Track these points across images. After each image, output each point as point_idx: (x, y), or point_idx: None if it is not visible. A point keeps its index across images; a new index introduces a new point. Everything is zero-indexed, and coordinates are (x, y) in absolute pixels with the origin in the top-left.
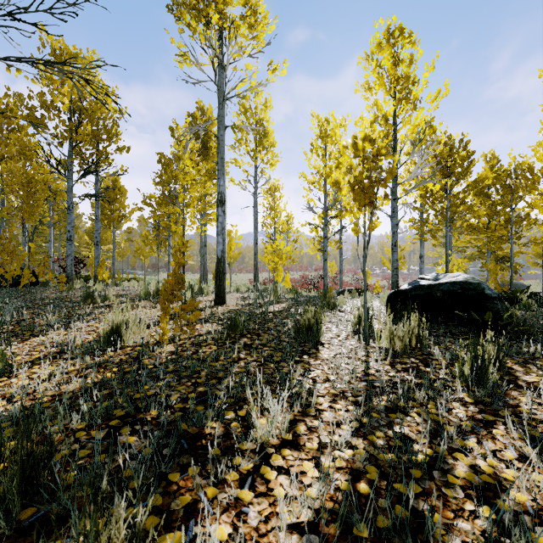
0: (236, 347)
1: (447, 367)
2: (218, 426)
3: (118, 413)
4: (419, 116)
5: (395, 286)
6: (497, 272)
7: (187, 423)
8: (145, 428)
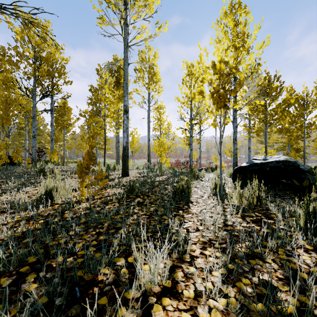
0: (131, 204)
1: (283, 219)
2: (109, 273)
3: (30, 260)
4: (251, 58)
5: (235, 165)
6: (296, 157)
7: (85, 270)
8: (48, 275)
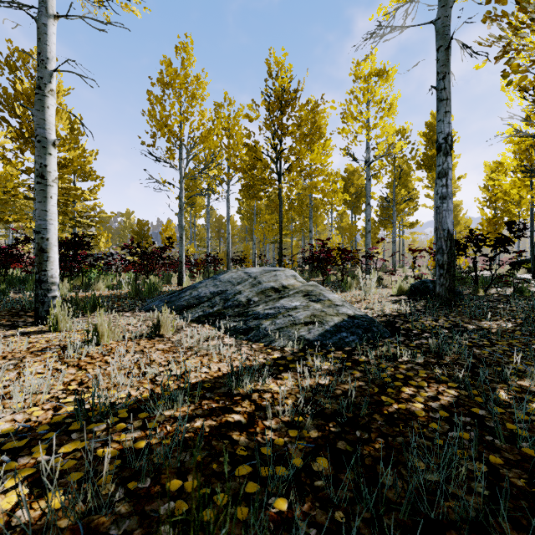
0: None
1: None
2: None
3: None
4: None
5: None
6: None
7: None
8: None
